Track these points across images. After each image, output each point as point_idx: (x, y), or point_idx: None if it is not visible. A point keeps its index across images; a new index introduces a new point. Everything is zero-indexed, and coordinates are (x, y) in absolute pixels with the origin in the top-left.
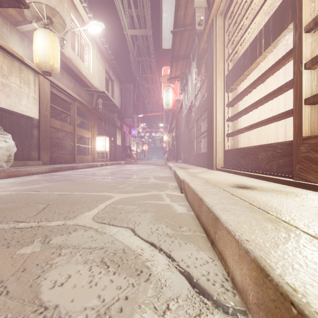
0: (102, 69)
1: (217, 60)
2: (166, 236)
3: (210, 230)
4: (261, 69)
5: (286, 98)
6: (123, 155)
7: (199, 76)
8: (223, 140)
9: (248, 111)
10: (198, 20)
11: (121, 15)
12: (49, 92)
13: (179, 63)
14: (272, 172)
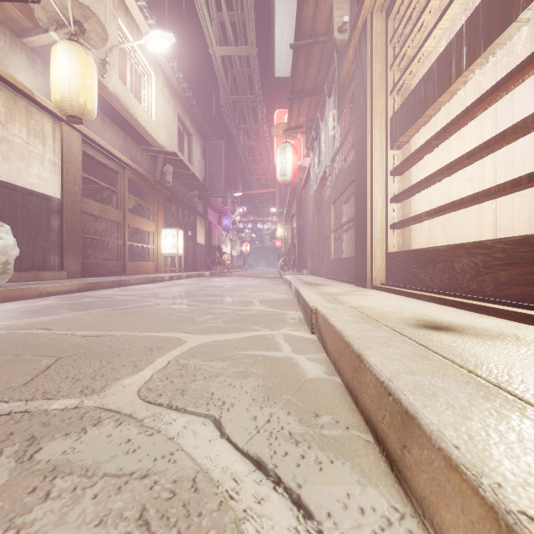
0: (172, 115)
1: (374, 93)
2: (288, 439)
3: (388, 433)
4: (452, 109)
5: (497, 159)
6: (208, 261)
7: (339, 124)
8: (385, 235)
9: (433, 181)
10: (340, 22)
11: (204, 22)
12: (79, 152)
13: (304, 102)
14: (483, 295)
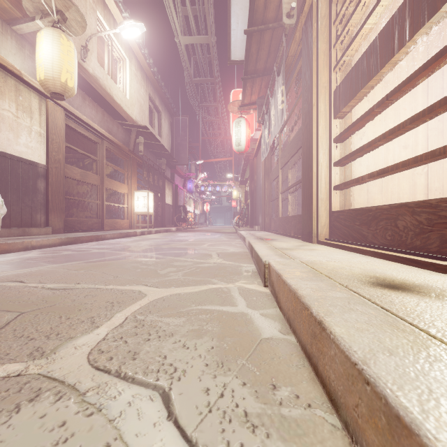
0: (144, 95)
1: (319, 69)
2: (244, 423)
3: (364, 428)
4: (389, 83)
5: (429, 128)
6: (174, 219)
7: (287, 100)
8: (329, 195)
9: (375, 146)
10: (288, 9)
11: (171, 14)
12: (63, 125)
13: (256, 82)
14: (428, 252)
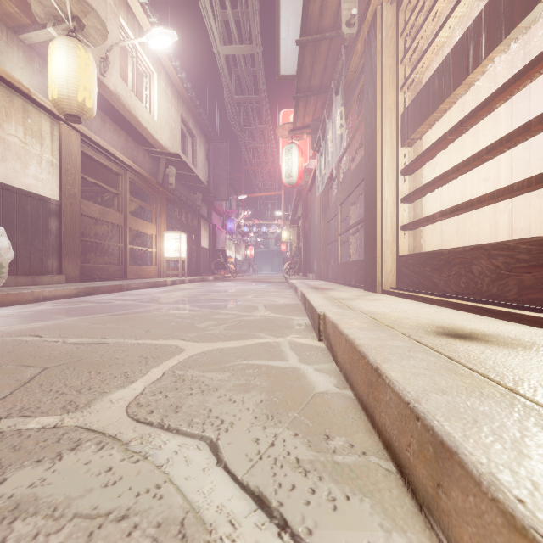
0: (175, 116)
1: (384, 88)
2: (296, 468)
3: (415, 465)
4: (466, 105)
5: (513, 158)
6: (212, 266)
7: (347, 123)
8: (396, 237)
9: (448, 179)
10: (348, 16)
11: (208, 19)
12: (79, 152)
13: (310, 101)
14: (505, 300)
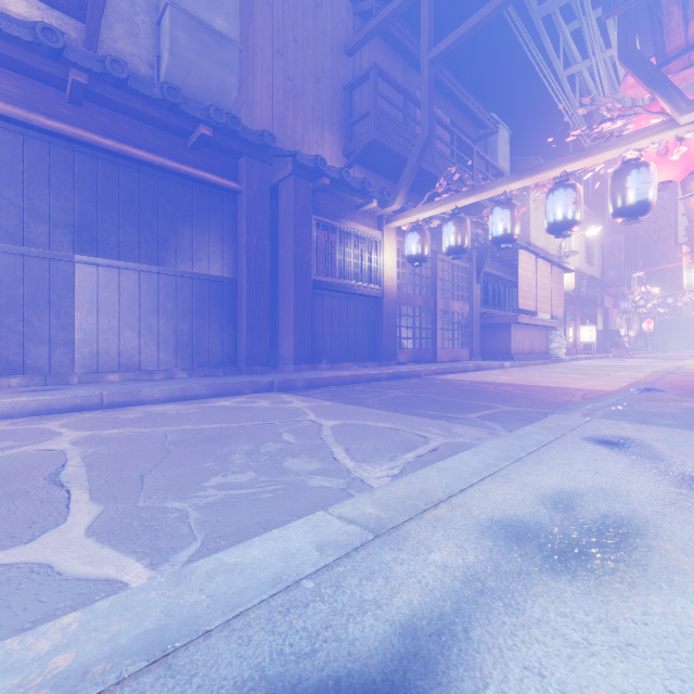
0: (582, 240)
1: None
2: None
3: None
4: None
5: None
6: (607, 345)
7: None
8: None
9: None
10: None
11: None
12: None
13: None
14: None
